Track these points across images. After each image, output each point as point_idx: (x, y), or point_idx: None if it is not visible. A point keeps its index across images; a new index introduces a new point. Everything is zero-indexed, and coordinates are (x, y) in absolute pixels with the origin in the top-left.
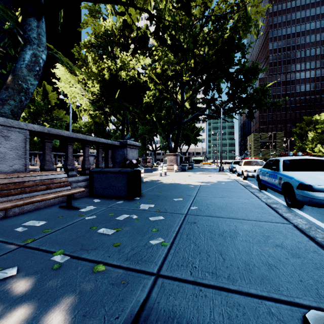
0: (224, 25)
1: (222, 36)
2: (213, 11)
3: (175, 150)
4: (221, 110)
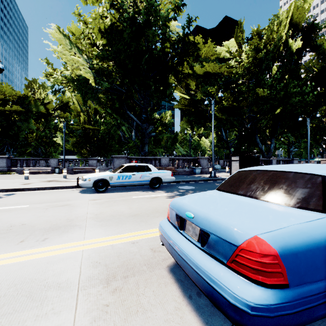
0: None
1: None
2: None
3: None
4: None
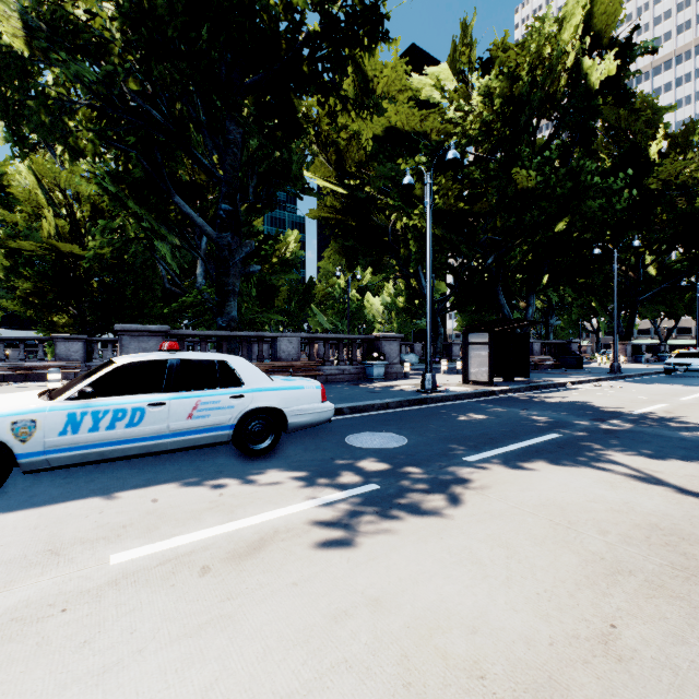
0: (697, 183)
1: (687, 208)
2: (674, 180)
3: (628, 336)
4: (698, 286)
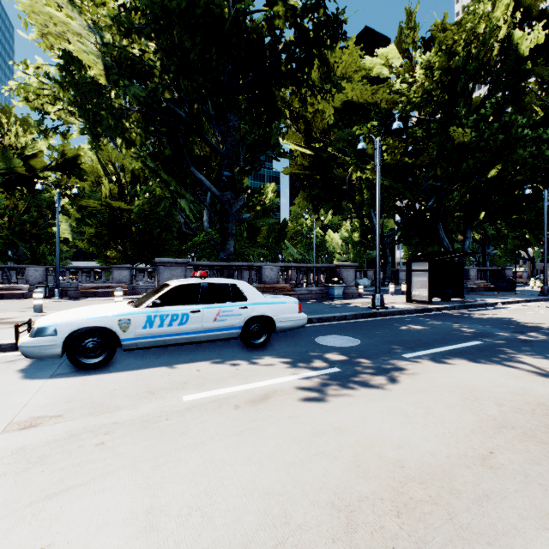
0: None
1: None
2: None
3: None
4: None
